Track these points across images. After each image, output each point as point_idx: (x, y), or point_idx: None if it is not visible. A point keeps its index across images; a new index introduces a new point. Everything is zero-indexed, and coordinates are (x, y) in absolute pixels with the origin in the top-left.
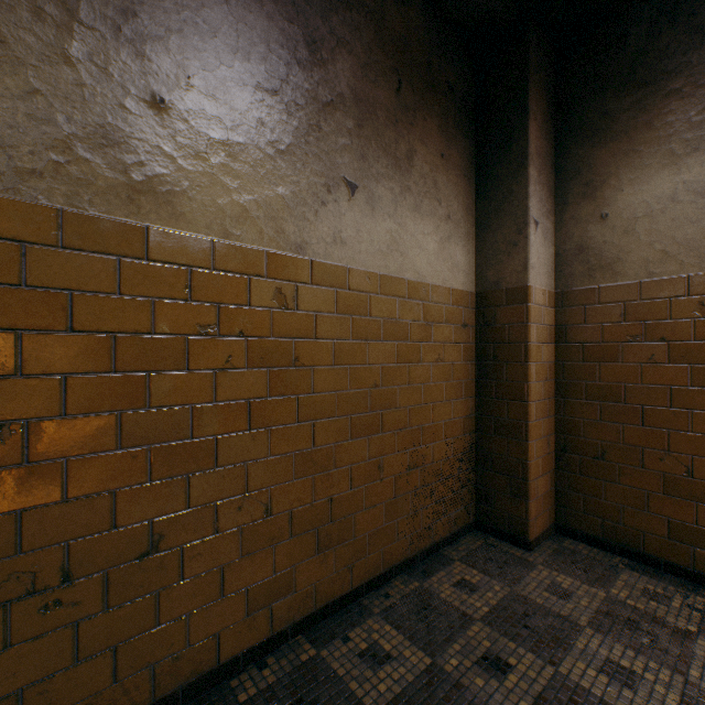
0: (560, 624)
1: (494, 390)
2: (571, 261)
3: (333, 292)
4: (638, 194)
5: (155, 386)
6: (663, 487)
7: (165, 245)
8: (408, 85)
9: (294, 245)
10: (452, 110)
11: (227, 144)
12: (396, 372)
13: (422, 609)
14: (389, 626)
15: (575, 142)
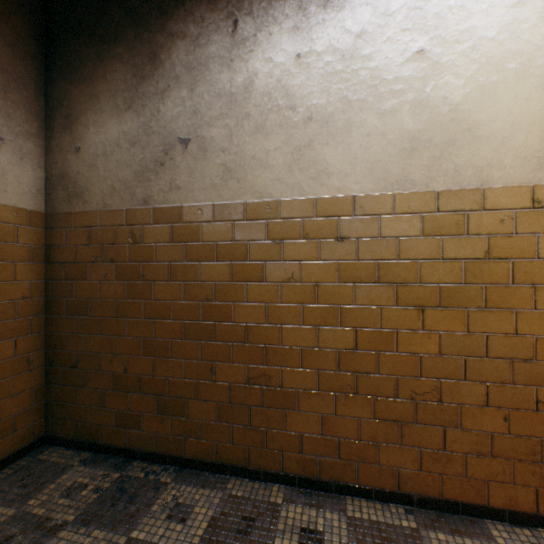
0: None
1: None
2: (57, 186)
3: None
4: (99, 135)
5: None
6: (113, 384)
7: None
8: None
9: None
10: None
11: None
12: None
13: None
14: None
15: (60, 75)
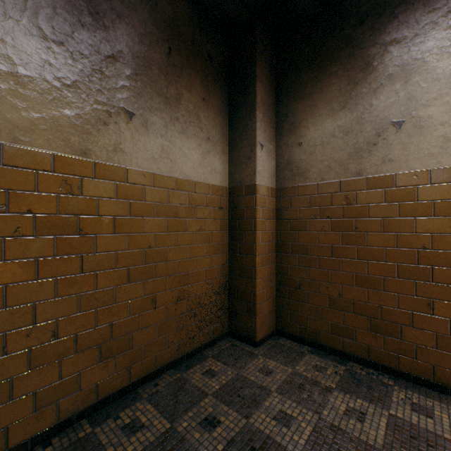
0: (260, 391)
1: (238, 248)
2: (284, 170)
3: (114, 184)
4: (316, 131)
5: None
6: (328, 304)
7: None
8: (176, 51)
9: (79, 150)
10: (211, 71)
11: (16, 76)
12: (166, 238)
13: (176, 392)
14: (150, 405)
15: (286, 98)
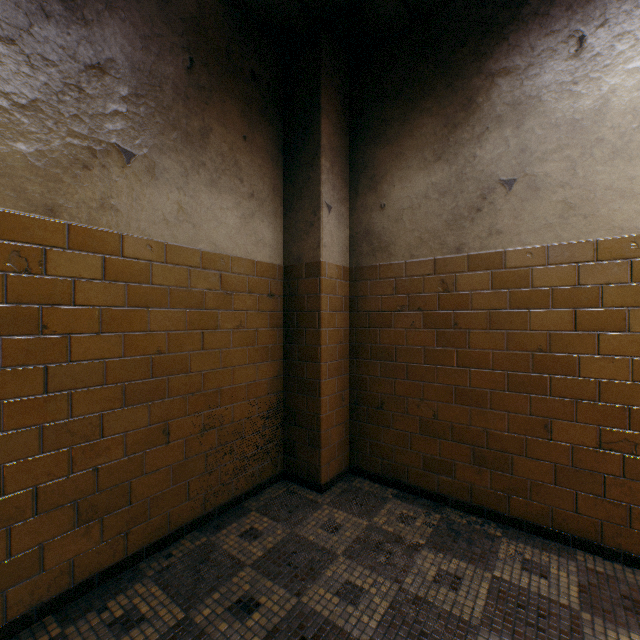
0: (320, 556)
1: (297, 353)
2: (361, 242)
3: (100, 258)
4: (404, 190)
5: None
6: (420, 428)
7: None
8: (202, 65)
9: (42, 206)
10: (256, 98)
11: None
12: (187, 339)
13: (198, 564)
14: (157, 587)
15: (364, 142)
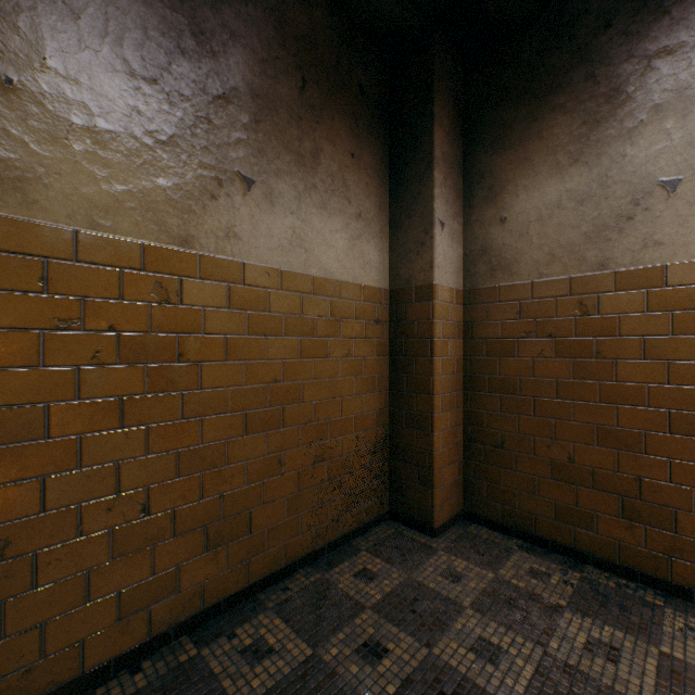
0: (445, 606)
1: (405, 384)
2: (476, 261)
3: (225, 287)
4: (531, 200)
5: (0, 383)
6: (551, 472)
7: (14, 234)
8: (313, 84)
9: (178, 238)
10: (363, 112)
11: (94, 131)
12: (299, 367)
13: (317, 601)
14: (279, 620)
15: (480, 149)
